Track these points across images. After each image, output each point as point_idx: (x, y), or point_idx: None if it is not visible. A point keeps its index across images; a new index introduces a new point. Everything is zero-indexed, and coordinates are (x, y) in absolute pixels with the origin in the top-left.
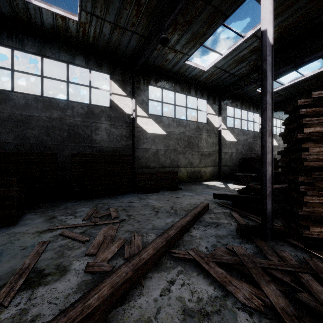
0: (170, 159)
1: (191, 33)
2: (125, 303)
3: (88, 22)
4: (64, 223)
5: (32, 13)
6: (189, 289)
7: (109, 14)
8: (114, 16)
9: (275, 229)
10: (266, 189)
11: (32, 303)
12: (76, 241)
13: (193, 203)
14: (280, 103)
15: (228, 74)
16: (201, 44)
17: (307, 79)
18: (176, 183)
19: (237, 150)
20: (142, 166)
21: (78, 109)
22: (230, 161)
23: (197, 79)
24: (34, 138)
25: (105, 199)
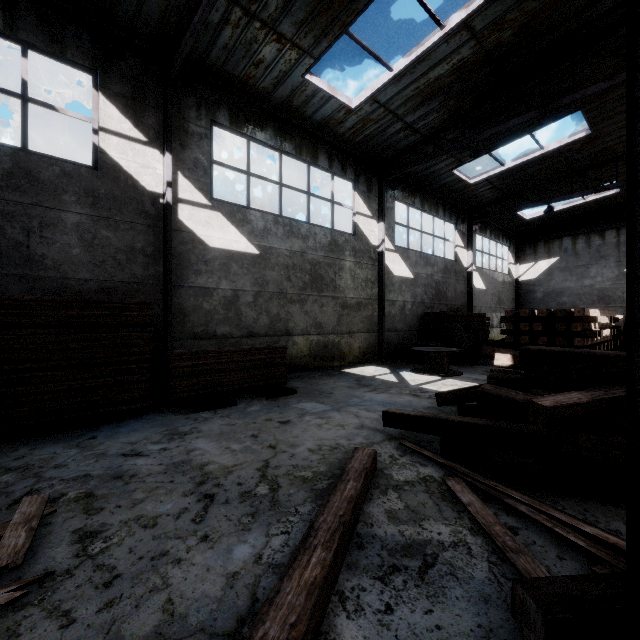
0: (270, 316)
1: None
2: None
3: None
4: None
5: None
6: None
7: None
8: None
9: None
10: None
11: None
12: None
13: (327, 442)
14: (492, 205)
15: (402, 126)
16: (345, 27)
17: (547, 156)
18: (284, 377)
19: (414, 297)
20: (194, 334)
21: None
22: (401, 321)
23: (333, 129)
24: None
25: (47, 443)
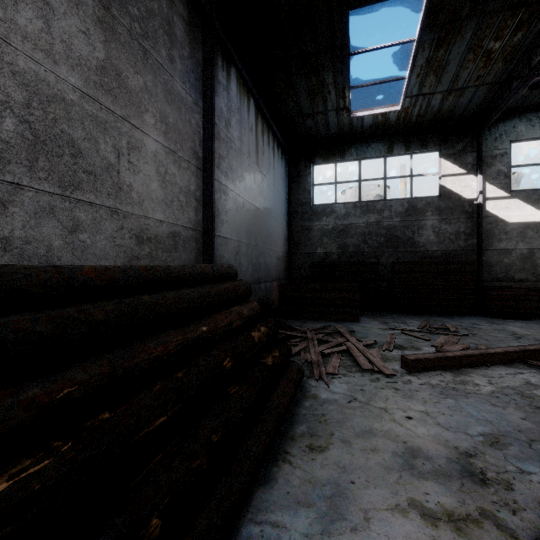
0: None
1: None
2: (473, 369)
3: (412, 105)
4: (399, 328)
5: (354, 124)
6: (538, 379)
7: (440, 85)
8: (448, 84)
9: None
10: None
11: (405, 354)
12: (418, 339)
13: None
14: None
15: None
16: None
17: None
18: None
19: None
20: (496, 278)
21: (397, 208)
22: None
23: None
24: (352, 246)
25: (435, 316)
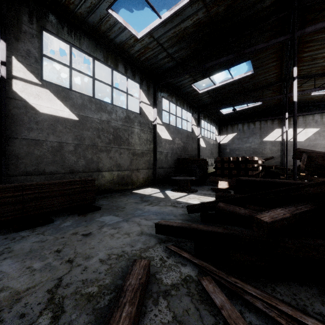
0: (86, 159)
1: None
2: None
3: None
4: None
5: None
6: None
7: None
8: None
9: None
10: None
11: None
12: None
13: (115, 251)
14: (209, 105)
15: (166, 55)
16: None
17: (234, 82)
18: (93, 199)
19: (172, 150)
20: (26, 172)
21: None
22: (165, 162)
23: (127, 50)
24: None
25: None
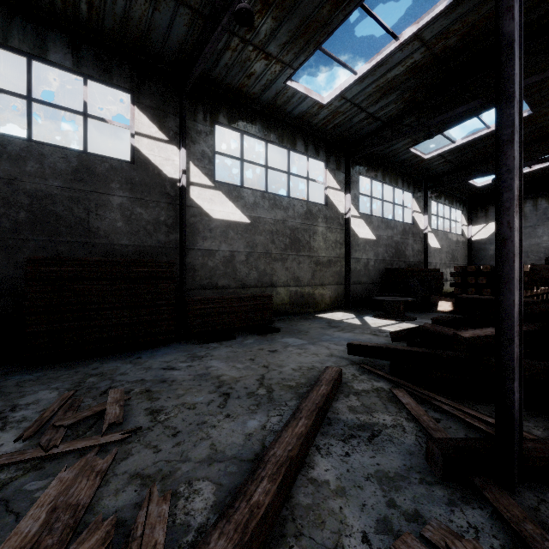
0: (258, 271)
1: (300, 18)
2: None
3: None
4: None
5: None
6: None
7: None
8: None
9: (528, 455)
10: (513, 352)
11: None
12: None
13: (305, 365)
14: (445, 176)
15: (365, 116)
16: (319, 45)
17: (493, 134)
18: (270, 319)
19: (377, 255)
20: (201, 286)
21: (56, 162)
22: (365, 275)
23: (308, 121)
24: None
25: (110, 360)
